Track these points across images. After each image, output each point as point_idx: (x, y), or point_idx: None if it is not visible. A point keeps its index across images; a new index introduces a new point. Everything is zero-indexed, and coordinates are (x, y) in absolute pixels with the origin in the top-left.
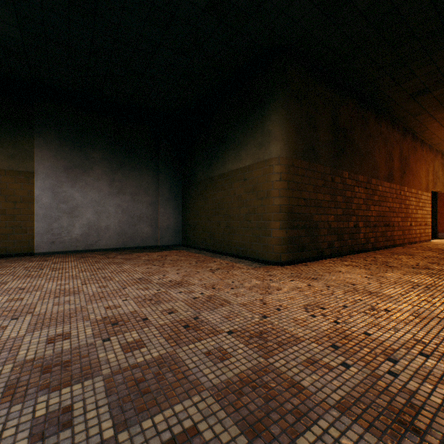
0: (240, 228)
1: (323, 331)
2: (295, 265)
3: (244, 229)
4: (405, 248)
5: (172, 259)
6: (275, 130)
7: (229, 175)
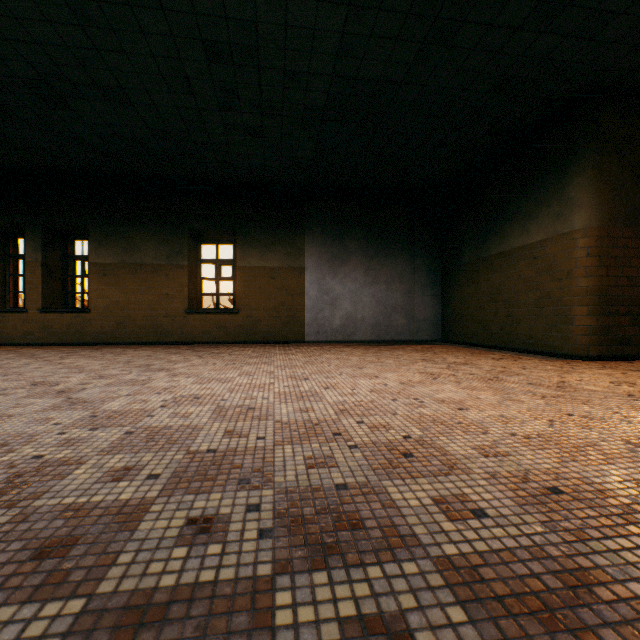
0: (527, 317)
1: (623, 391)
2: (611, 361)
3: (533, 317)
4: None
5: (441, 351)
6: (579, 195)
7: (510, 254)
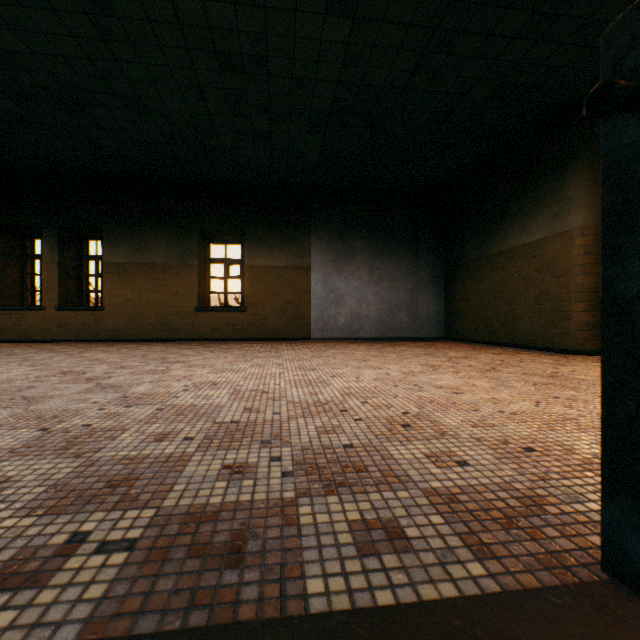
0: (527, 314)
1: None
2: None
3: (533, 314)
4: None
5: (443, 347)
6: (577, 195)
7: (511, 253)
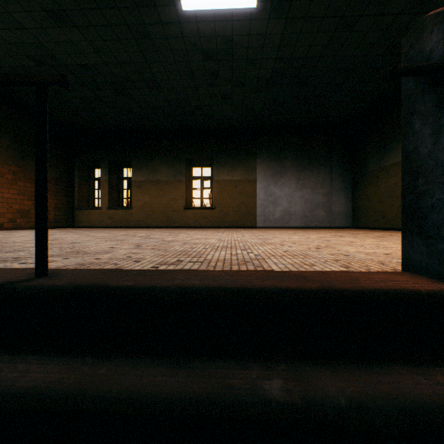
0: None
1: None
2: None
3: None
4: None
5: (349, 230)
6: None
7: None
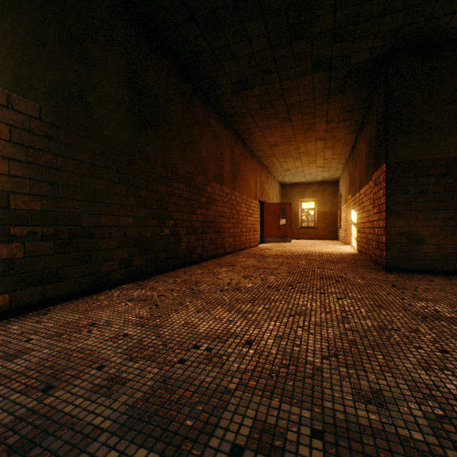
0: None
1: None
2: (18, 317)
3: None
4: (235, 255)
5: None
6: None
7: None
